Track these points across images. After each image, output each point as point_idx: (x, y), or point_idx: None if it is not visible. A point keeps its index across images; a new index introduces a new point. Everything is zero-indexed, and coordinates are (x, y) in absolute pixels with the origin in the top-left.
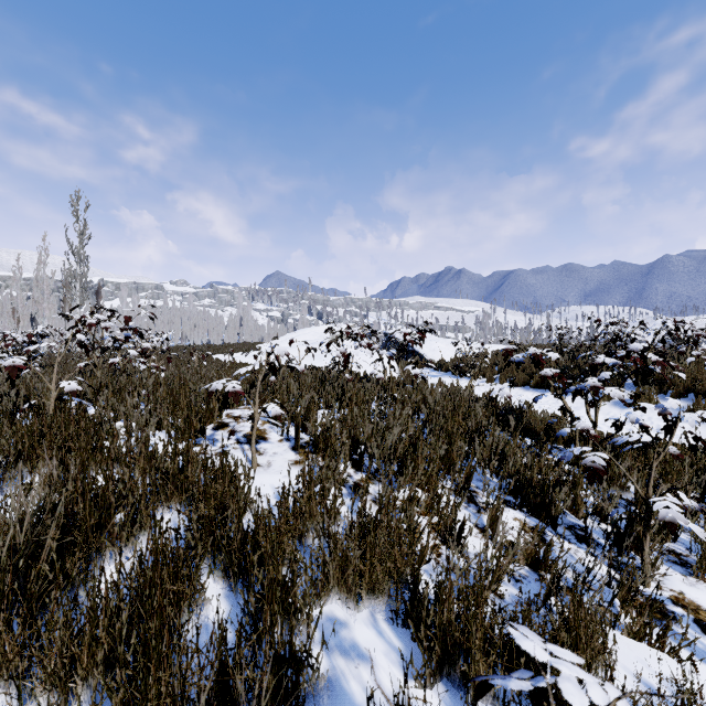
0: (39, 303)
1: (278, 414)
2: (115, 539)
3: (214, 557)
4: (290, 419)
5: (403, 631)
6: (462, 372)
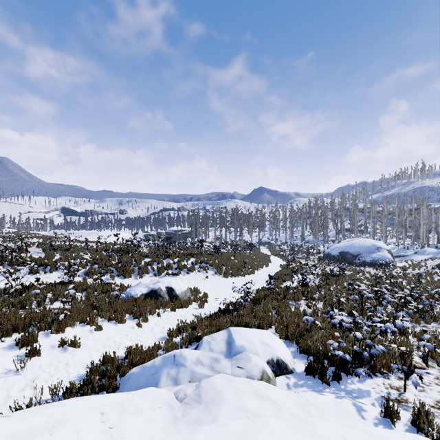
0: None
1: None
2: None
3: None
4: None
5: None
6: None
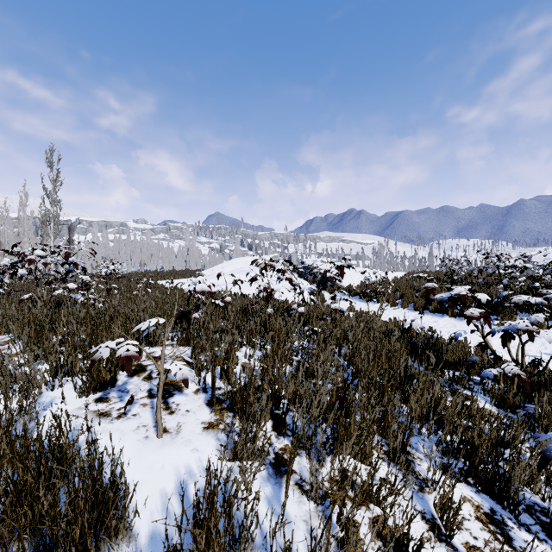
0: (20, 238)
1: (185, 378)
2: None
3: None
4: (207, 368)
5: None
6: (369, 297)
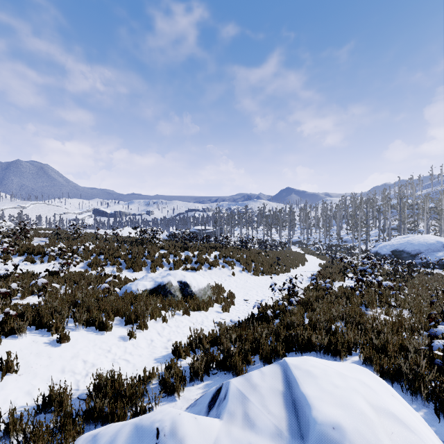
0: None
1: None
2: None
3: None
4: None
5: None
6: None
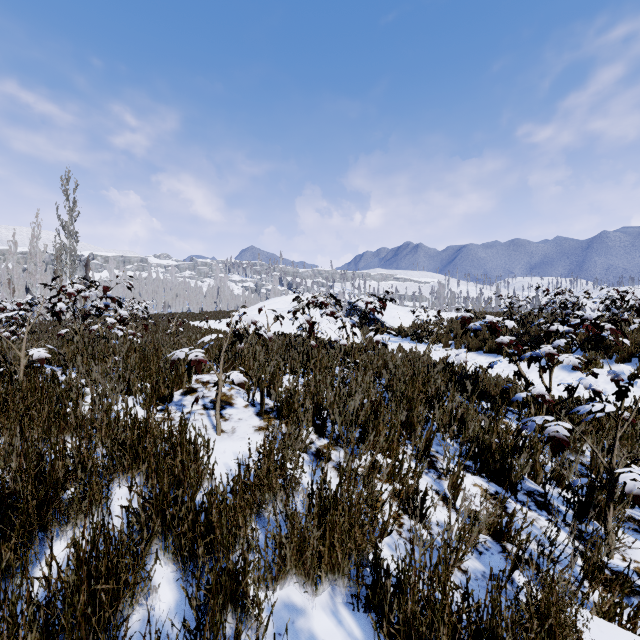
0: (32, 275)
1: (241, 381)
2: (62, 518)
3: (165, 538)
4: (255, 385)
5: (364, 616)
6: (420, 338)
